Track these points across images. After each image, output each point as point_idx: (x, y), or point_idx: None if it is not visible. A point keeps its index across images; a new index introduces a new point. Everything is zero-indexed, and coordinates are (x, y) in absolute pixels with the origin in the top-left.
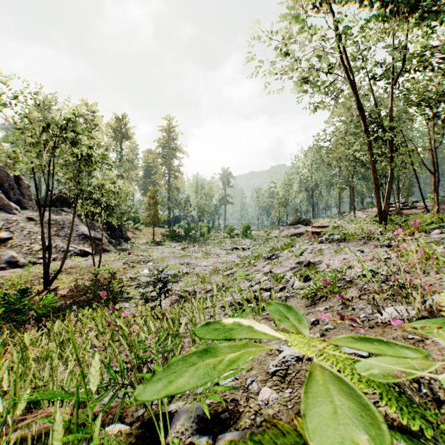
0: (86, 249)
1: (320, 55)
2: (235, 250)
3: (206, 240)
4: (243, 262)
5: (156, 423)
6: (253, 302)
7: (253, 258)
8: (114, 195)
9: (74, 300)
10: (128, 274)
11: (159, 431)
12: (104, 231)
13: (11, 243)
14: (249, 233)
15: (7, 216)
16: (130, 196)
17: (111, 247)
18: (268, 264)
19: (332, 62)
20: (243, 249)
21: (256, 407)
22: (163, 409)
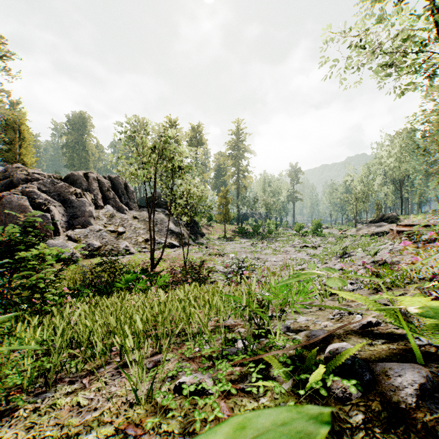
0: (173, 242)
1: (403, 39)
2: (304, 248)
3: (274, 237)
4: (313, 260)
5: (267, 322)
6: (321, 288)
7: (324, 255)
8: (198, 198)
9: (174, 280)
10: (209, 264)
11: (269, 326)
12: (185, 227)
13: (124, 236)
14: (321, 231)
15: (121, 215)
16: (205, 197)
17: (191, 241)
18: (339, 262)
19: (421, 41)
20: (313, 248)
21: (320, 328)
22: (264, 327)
